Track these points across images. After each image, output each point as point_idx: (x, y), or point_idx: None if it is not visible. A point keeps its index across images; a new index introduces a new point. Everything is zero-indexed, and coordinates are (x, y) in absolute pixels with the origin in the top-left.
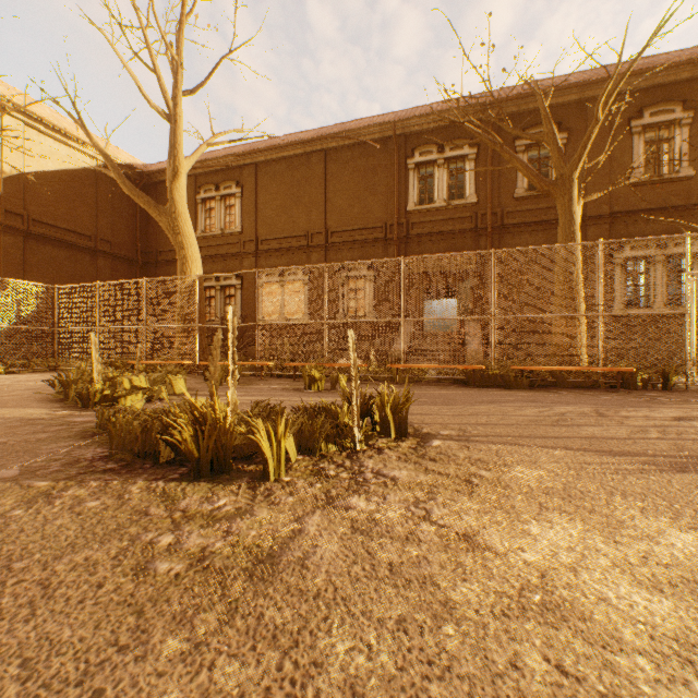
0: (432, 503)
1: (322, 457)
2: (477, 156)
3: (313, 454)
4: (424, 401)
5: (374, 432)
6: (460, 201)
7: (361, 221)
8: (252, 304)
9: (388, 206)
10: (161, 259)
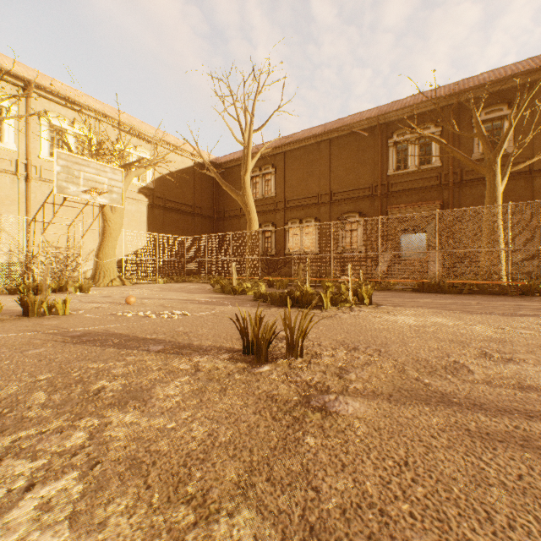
0: (373, 314)
1: (339, 307)
2: (441, 133)
3: (336, 306)
4: (387, 297)
5: (358, 302)
6: (428, 166)
7: (354, 185)
8: (282, 242)
9: (374, 173)
10: (227, 215)
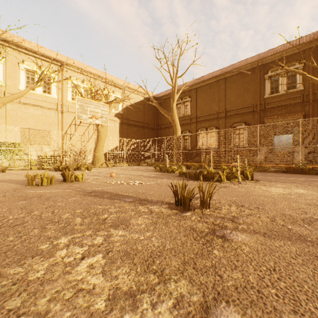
0: (254, 186)
1: (231, 181)
2: (303, 67)
3: (229, 181)
4: (263, 176)
5: (244, 178)
6: (293, 90)
7: (241, 105)
8: (194, 142)
9: (254, 97)
10: (162, 127)
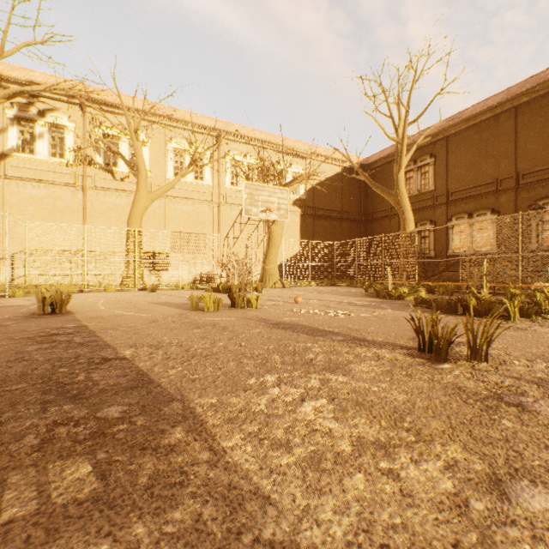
0: None
1: (532, 319)
2: None
3: (527, 318)
4: None
5: None
6: None
7: None
8: (442, 242)
9: None
10: (375, 217)
